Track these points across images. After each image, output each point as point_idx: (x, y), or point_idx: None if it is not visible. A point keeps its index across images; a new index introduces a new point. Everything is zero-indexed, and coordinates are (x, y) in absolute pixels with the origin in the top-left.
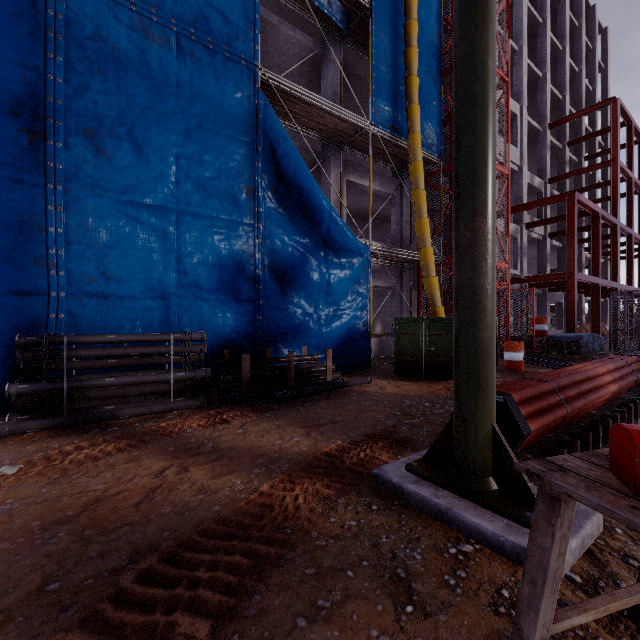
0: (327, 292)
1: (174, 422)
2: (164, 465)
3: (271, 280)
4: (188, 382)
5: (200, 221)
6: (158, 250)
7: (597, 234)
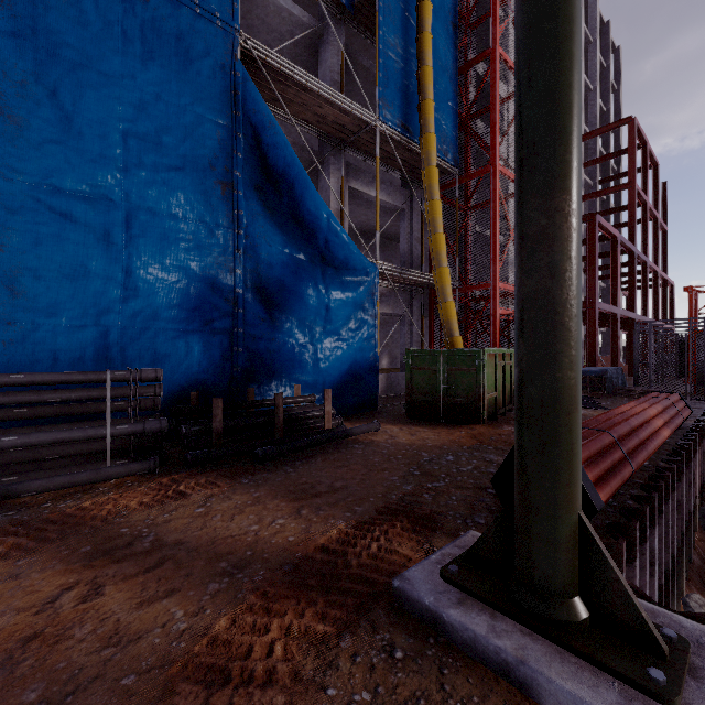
0: (326, 318)
1: (105, 499)
2: (63, 583)
3: (255, 302)
4: (135, 437)
5: (157, 222)
6: (96, 258)
7: (616, 261)
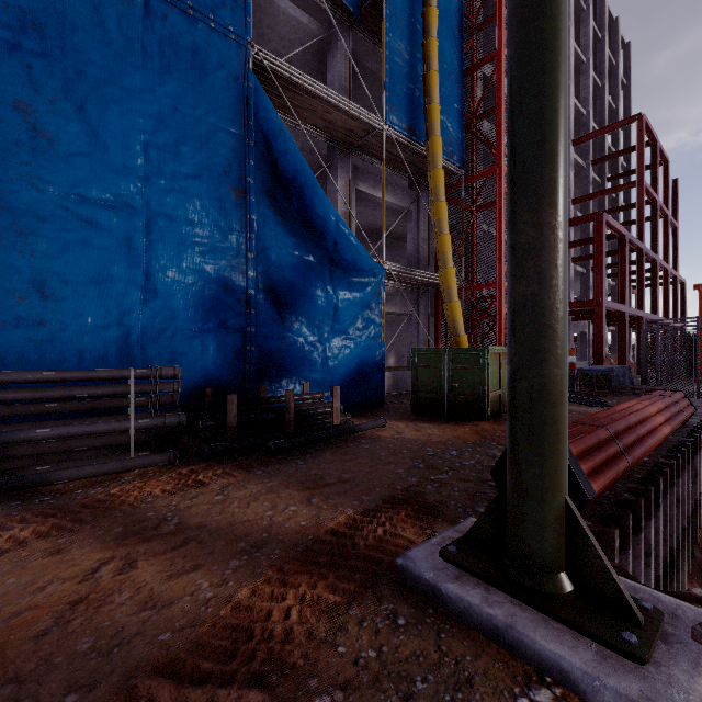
0: (334, 318)
1: (131, 487)
2: (101, 558)
3: (266, 303)
4: (156, 431)
5: (175, 228)
6: (118, 262)
7: (624, 259)
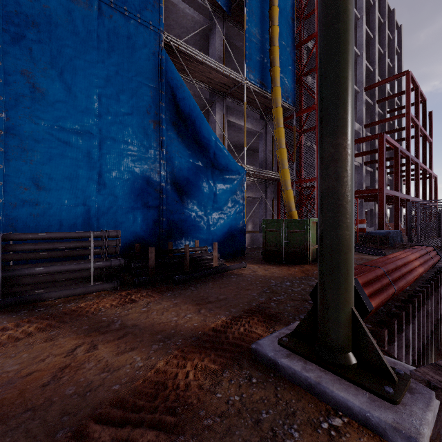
0: (214, 200)
1: (91, 302)
2: (76, 343)
3: (172, 191)
4: (105, 269)
5: (117, 145)
6: (83, 167)
7: (397, 162)
